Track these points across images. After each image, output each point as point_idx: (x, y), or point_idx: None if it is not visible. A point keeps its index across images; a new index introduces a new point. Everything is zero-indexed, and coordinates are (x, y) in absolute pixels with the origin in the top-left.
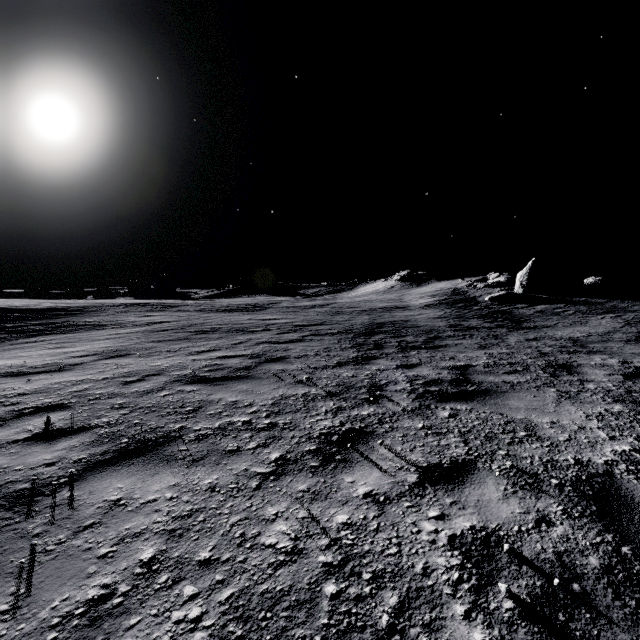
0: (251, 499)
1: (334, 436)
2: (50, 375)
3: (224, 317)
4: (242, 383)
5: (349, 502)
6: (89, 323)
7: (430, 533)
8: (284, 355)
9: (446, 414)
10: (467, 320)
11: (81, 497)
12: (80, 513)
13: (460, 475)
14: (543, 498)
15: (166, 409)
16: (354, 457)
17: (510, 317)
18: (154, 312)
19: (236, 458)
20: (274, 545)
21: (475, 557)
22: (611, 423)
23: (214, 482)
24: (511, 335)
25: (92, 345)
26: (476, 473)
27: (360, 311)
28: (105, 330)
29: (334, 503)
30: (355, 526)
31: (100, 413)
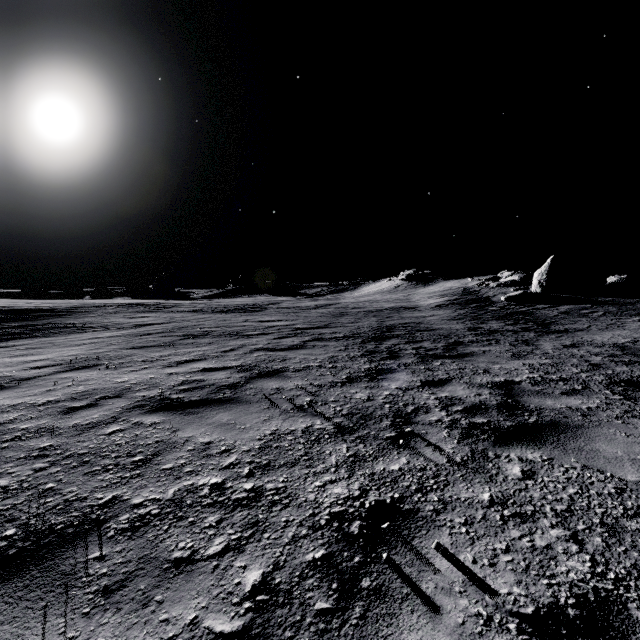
0: None
1: (354, 522)
2: None
3: (219, 319)
4: (223, 410)
5: None
6: (72, 325)
7: None
8: (281, 367)
9: (517, 471)
10: (486, 322)
11: None
12: None
13: None
14: None
15: (104, 459)
16: (394, 583)
17: (533, 319)
18: (145, 313)
19: (183, 584)
20: None
21: None
22: None
23: None
24: (543, 340)
25: (62, 352)
26: None
27: (366, 312)
28: (87, 333)
29: None
30: None
31: (4, 467)
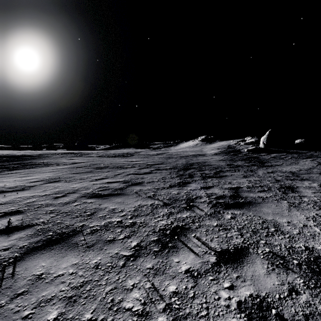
0: (119, 274)
1: (167, 231)
2: (16, 193)
3: (111, 160)
4: (118, 197)
5: (176, 276)
6: (42, 163)
7: (226, 299)
8: (141, 181)
9: (229, 217)
10: (236, 161)
11: (19, 272)
12: (17, 284)
13: (240, 257)
14: (290, 274)
15: (76, 213)
16: (179, 245)
17: (258, 160)
18: (76, 157)
19: (112, 245)
20: (131, 309)
21: (255, 318)
22: (320, 222)
23: (98, 262)
24: (259, 170)
25: (42, 175)
26: (249, 256)
27: (181, 157)
28: (50, 167)
29: (167, 277)
30: (180, 294)
31: (39, 216)
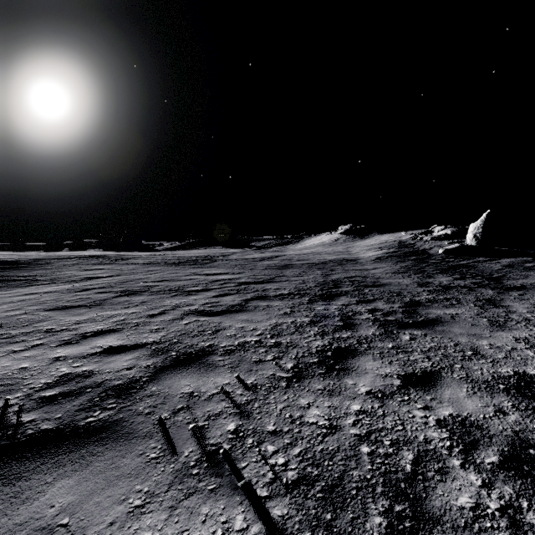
0: None
1: None
2: None
3: (167, 271)
4: (70, 469)
5: None
6: (23, 278)
7: None
8: (209, 344)
9: None
10: (432, 276)
11: None
12: None
13: None
14: None
15: None
16: None
17: (478, 272)
18: (101, 265)
19: None
20: None
21: None
22: None
23: None
24: (509, 300)
25: None
26: None
27: (310, 264)
28: (30, 287)
29: None
30: None
31: None
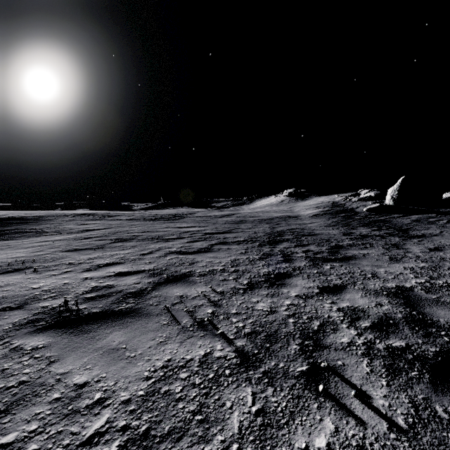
0: None
1: None
2: None
3: (147, 225)
4: (118, 328)
5: None
6: (33, 230)
7: None
8: (188, 271)
9: None
10: (355, 228)
11: None
12: None
13: None
14: None
15: None
16: None
17: (392, 225)
18: (93, 221)
19: None
20: None
21: None
22: None
23: None
24: (409, 244)
25: (9, 254)
26: None
27: (260, 220)
28: (42, 237)
29: None
30: None
31: None
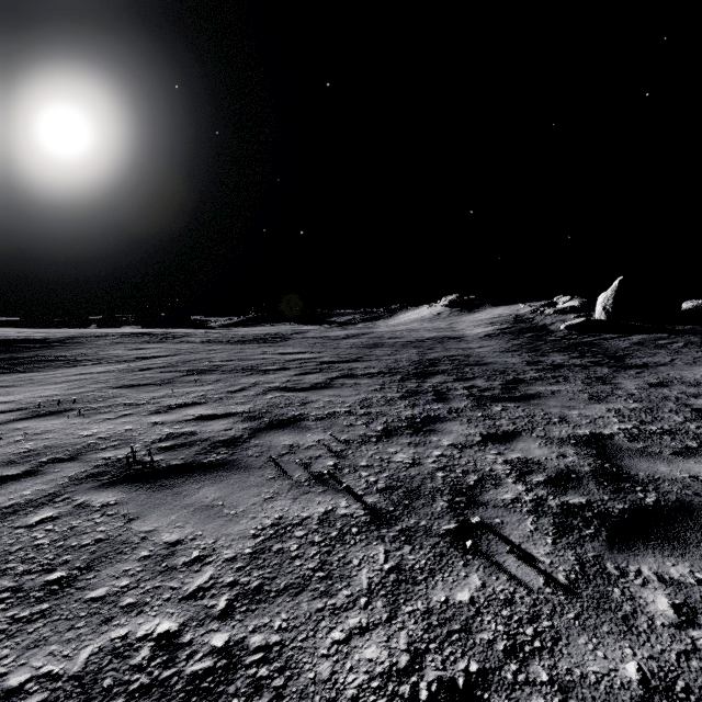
0: None
1: None
2: None
3: (233, 350)
4: (210, 482)
5: None
6: (62, 358)
7: None
8: (299, 413)
9: (665, 606)
10: (546, 355)
11: None
12: None
13: None
14: None
15: (2, 578)
16: None
17: (601, 351)
18: (150, 344)
19: None
20: None
21: None
22: None
23: None
24: (622, 377)
25: (35, 392)
26: None
27: (404, 343)
28: (76, 368)
29: None
30: None
31: None
